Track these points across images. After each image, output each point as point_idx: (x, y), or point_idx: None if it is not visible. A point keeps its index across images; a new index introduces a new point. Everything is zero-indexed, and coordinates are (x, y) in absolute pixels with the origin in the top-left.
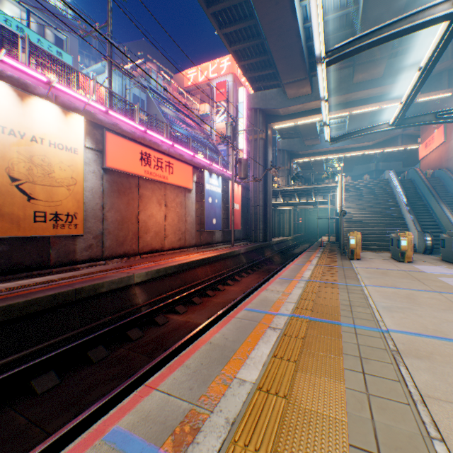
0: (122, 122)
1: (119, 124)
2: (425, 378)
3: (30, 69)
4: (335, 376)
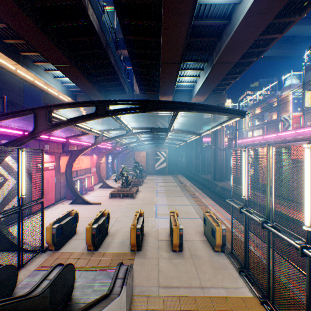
0: (307, 131)
1: (305, 133)
2: (182, 193)
3: (275, 134)
4: (188, 193)
